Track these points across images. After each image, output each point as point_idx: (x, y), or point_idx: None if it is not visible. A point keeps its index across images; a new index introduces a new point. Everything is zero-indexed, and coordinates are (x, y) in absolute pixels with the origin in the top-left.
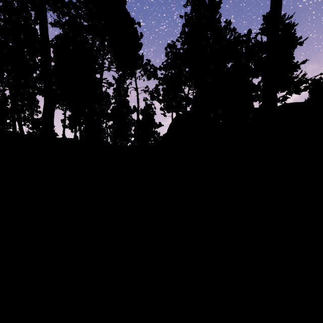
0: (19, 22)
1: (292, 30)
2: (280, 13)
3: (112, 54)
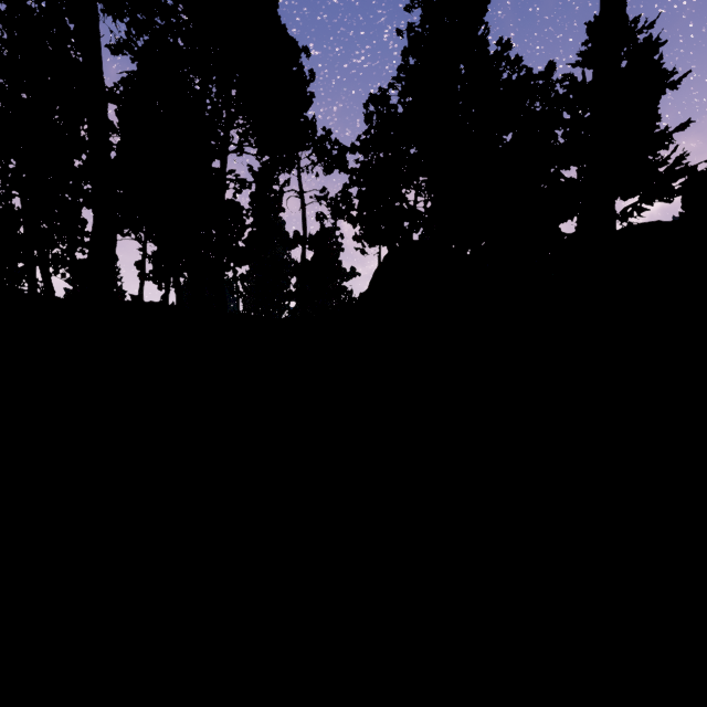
0: (44, 47)
1: (655, 54)
2: (627, 18)
3: (248, 117)
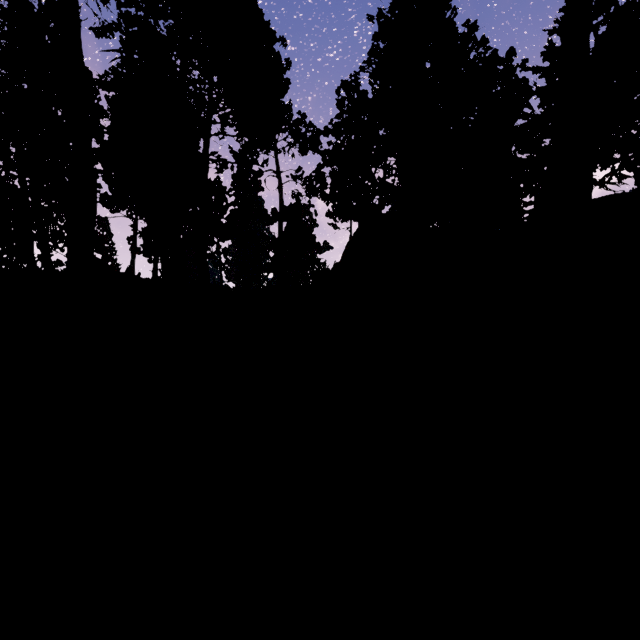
0: (41, 39)
1: None
2: None
3: (228, 101)
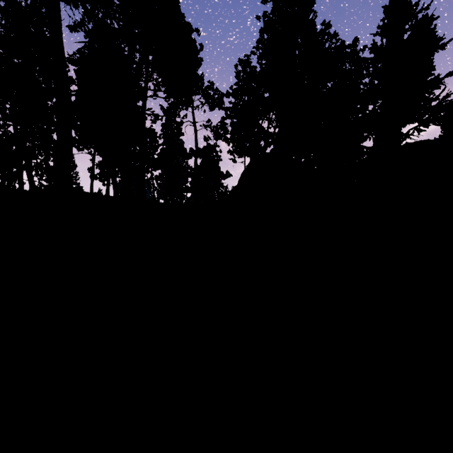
0: (28, 29)
1: (430, 25)
2: (411, 2)
3: (159, 74)
